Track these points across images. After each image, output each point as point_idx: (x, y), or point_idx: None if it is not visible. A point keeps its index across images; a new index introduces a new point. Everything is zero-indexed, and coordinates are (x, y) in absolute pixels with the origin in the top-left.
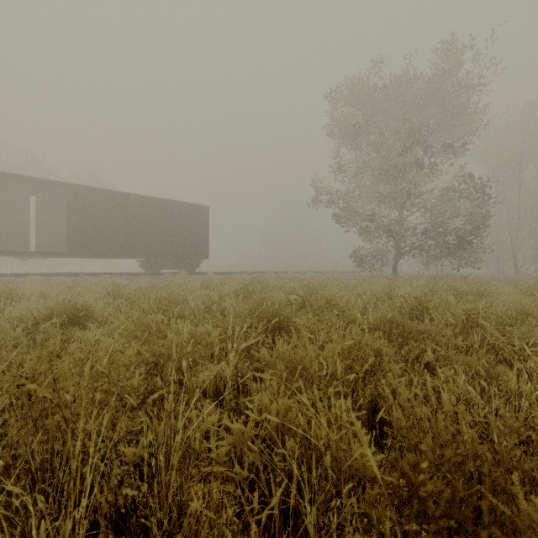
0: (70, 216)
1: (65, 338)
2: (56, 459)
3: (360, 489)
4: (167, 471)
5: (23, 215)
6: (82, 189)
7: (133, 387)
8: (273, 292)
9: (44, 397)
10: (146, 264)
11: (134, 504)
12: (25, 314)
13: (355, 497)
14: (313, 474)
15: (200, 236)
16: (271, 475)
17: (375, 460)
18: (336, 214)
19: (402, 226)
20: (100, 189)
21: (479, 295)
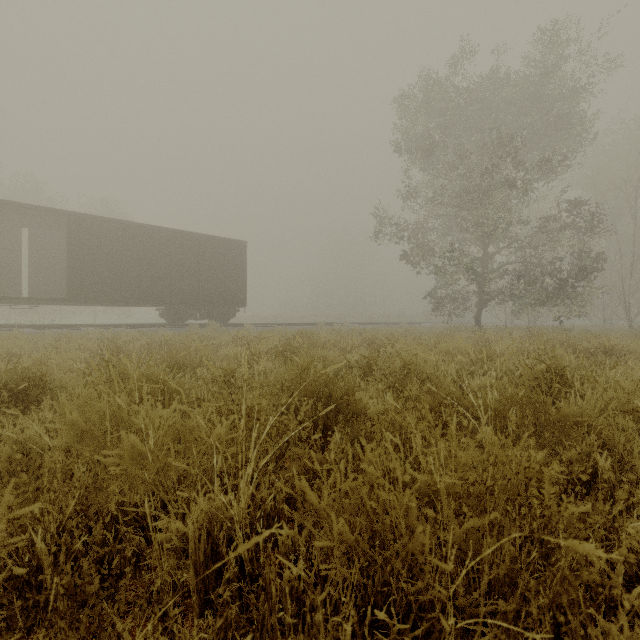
0: (70, 253)
1: None
2: None
3: None
4: None
5: (14, 252)
6: (86, 219)
7: None
8: (326, 350)
9: None
10: (168, 313)
11: None
12: None
13: None
14: None
15: (235, 279)
16: None
17: None
18: (404, 252)
19: (486, 266)
20: (109, 219)
21: (606, 354)
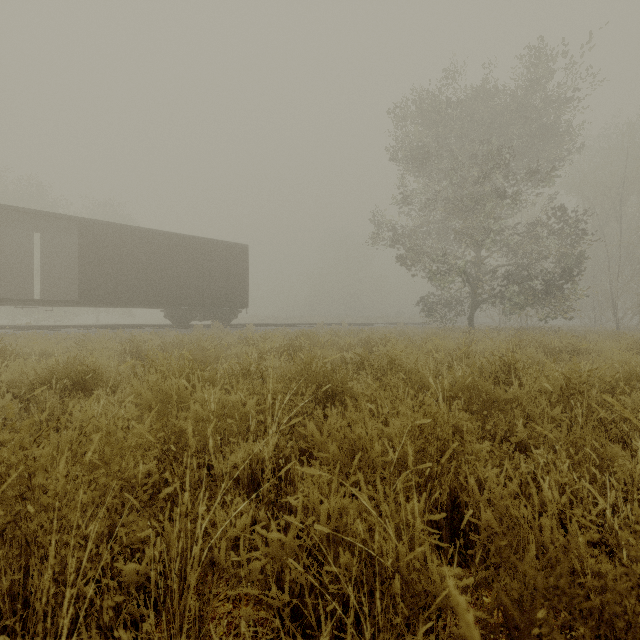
0: (81, 257)
1: (65, 408)
2: (31, 580)
3: (440, 624)
4: (182, 592)
5: (26, 256)
6: (96, 225)
7: (142, 476)
8: (325, 349)
9: (16, 496)
10: (173, 314)
11: (137, 639)
12: (19, 377)
13: (433, 634)
14: (376, 606)
15: (238, 281)
16: (320, 601)
17: (460, 585)
18: (401, 255)
19: (479, 269)
20: (117, 225)
21: (575, 352)
